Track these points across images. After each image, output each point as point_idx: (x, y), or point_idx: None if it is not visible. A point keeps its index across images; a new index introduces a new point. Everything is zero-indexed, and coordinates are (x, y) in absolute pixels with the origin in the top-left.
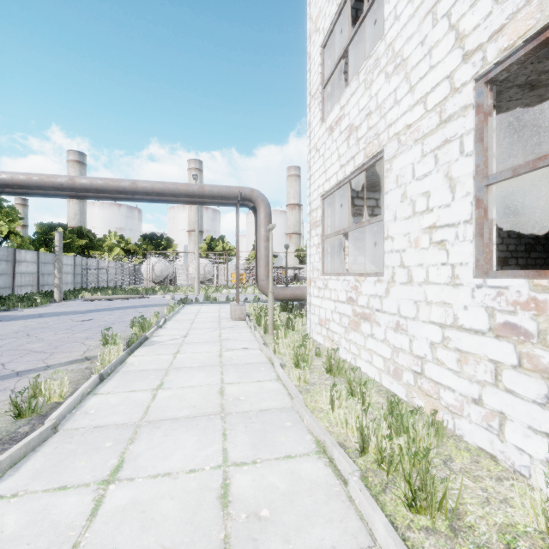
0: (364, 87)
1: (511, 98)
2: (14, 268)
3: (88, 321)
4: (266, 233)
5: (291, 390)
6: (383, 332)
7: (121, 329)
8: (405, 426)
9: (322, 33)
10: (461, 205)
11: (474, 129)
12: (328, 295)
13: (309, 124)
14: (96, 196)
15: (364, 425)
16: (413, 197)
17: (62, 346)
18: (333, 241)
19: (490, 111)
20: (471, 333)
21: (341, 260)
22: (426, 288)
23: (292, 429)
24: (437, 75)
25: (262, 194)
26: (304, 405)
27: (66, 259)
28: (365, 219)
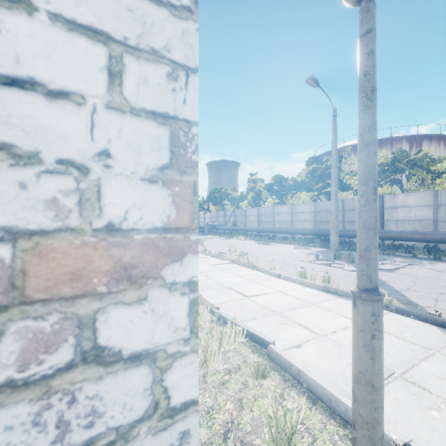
0: None
1: None
2: None
3: None
4: None
5: None
6: None
7: None
8: None
9: None
10: None
11: None
12: None
13: None
14: None
15: None
16: None
17: None
18: None
19: None
20: None
21: None
22: None
23: None
24: None
25: None
26: None
27: None
28: None
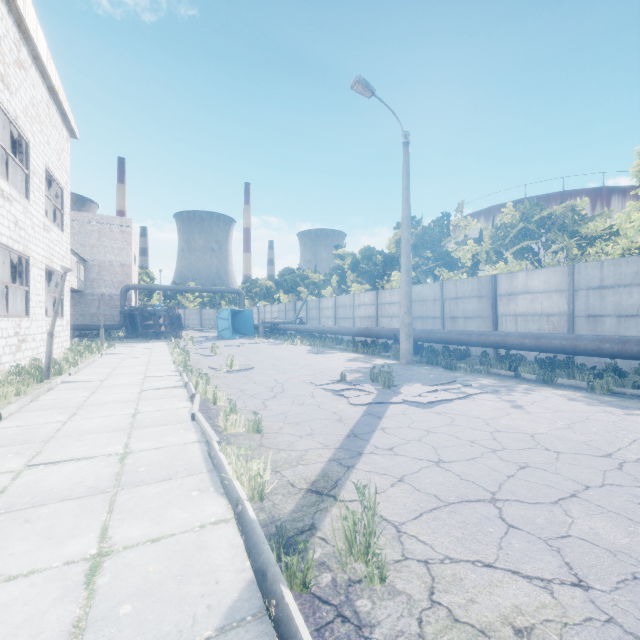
0: None
1: None
2: None
3: None
4: None
5: None
6: None
7: None
8: None
9: None
10: None
11: None
12: None
13: None
14: None
15: None
16: None
17: (512, 533)
18: None
19: None
20: None
21: None
22: None
23: None
24: None
25: None
26: None
27: None
28: None
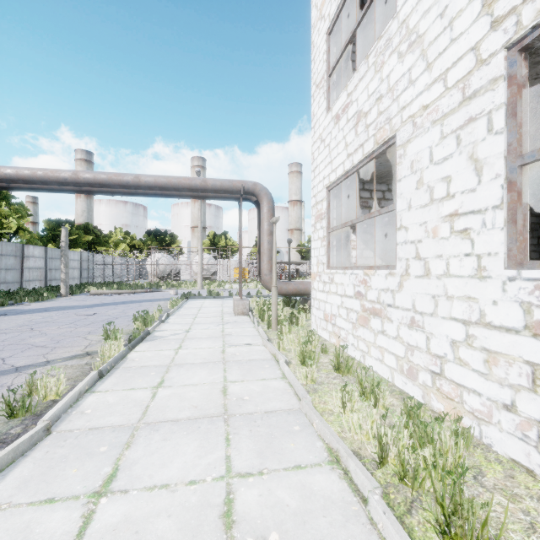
0: (373, 70)
1: (538, 75)
2: (22, 264)
3: (92, 315)
4: (269, 227)
5: (298, 390)
6: (396, 328)
7: (124, 324)
8: (429, 435)
9: (328, 19)
10: (490, 189)
11: (505, 103)
12: (335, 289)
13: (313, 115)
14: (100, 191)
15: (381, 432)
16: (431, 183)
17: (64, 341)
18: (338, 234)
19: (524, 82)
20: (501, 331)
21: (347, 254)
22: (446, 281)
23: (300, 434)
24: (459, 48)
25: (265, 187)
26: (313, 407)
27: (73, 254)
28: (372, 211)
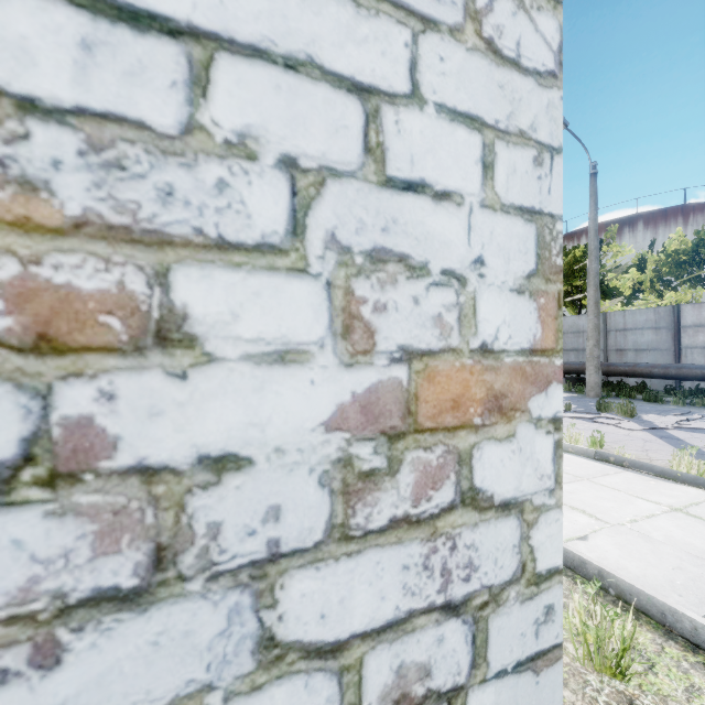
0: None
1: None
2: None
3: None
4: None
5: None
6: None
7: None
8: None
9: None
10: None
11: None
12: None
13: None
14: None
15: None
16: None
17: None
18: None
19: None
20: None
21: None
22: None
23: None
24: None
25: None
26: None
27: None
28: None
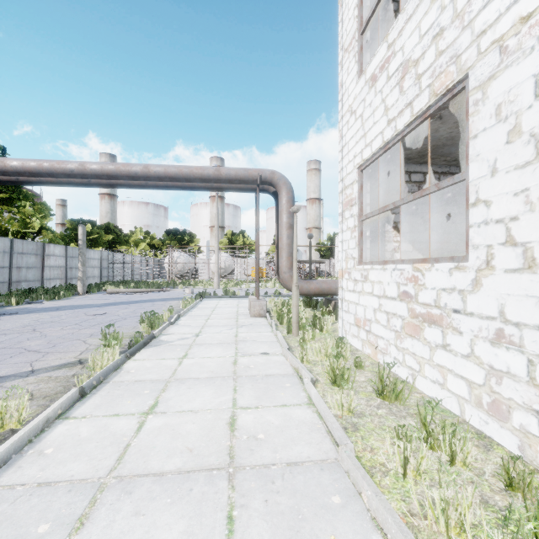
0: None
1: None
2: (43, 262)
3: (101, 315)
4: (288, 220)
5: (332, 428)
6: (468, 343)
7: (130, 325)
8: None
9: None
10: None
11: None
12: (369, 289)
13: (341, 85)
14: (109, 184)
15: None
16: (538, 129)
17: (60, 345)
18: (370, 224)
19: None
20: None
21: (381, 247)
22: None
23: (343, 513)
24: None
25: (283, 176)
26: (358, 464)
27: (93, 253)
28: None
